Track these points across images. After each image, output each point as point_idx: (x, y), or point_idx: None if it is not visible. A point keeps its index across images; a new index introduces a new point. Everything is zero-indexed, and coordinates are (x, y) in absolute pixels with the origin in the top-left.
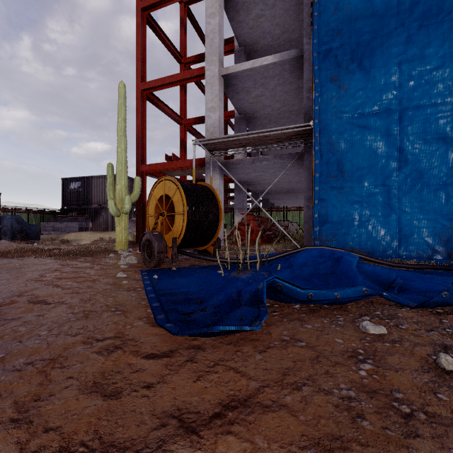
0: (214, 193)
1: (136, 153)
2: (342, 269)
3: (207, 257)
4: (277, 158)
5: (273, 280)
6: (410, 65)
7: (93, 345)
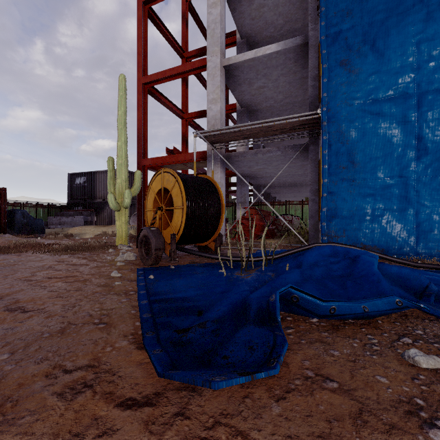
0: (216, 186)
1: (138, 148)
2: (360, 271)
3: (207, 255)
4: (280, 150)
5: (287, 290)
6: (430, 44)
7: (57, 379)
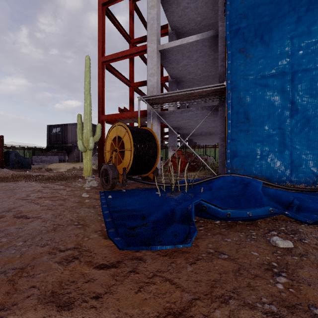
0: (154, 135)
1: (98, 107)
2: (250, 192)
3: (148, 182)
4: (199, 110)
5: (199, 202)
6: (300, 39)
7: (56, 255)
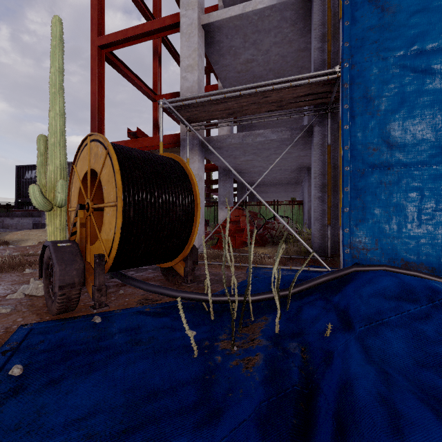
0: (186, 170)
1: (91, 129)
2: None
3: (167, 292)
4: (276, 134)
5: None
6: None
7: None
